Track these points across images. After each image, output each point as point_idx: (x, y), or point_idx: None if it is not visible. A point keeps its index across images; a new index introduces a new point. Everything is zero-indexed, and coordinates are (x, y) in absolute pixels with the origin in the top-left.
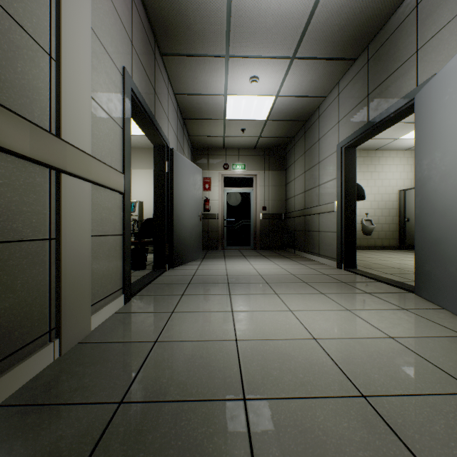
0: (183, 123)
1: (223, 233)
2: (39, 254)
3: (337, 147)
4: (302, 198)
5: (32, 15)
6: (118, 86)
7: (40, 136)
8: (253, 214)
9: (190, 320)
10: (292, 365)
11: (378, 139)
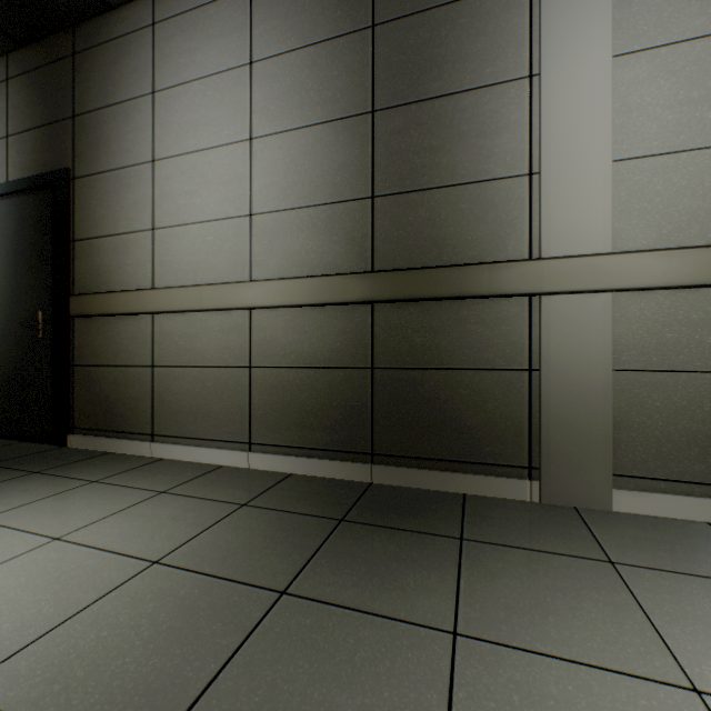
0: None
1: None
2: (514, 384)
3: None
4: None
5: (504, 157)
6: None
7: (501, 271)
8: None
9: None
10: None
11: None
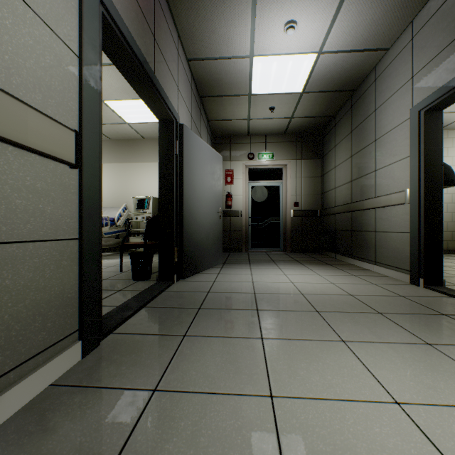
0: (200, 102)
1: (247, 232)
2: None
3: (410, 112)
4: (347, 190)
5: None
6: None
7: None
8: (282, 211)
9: (181, 427)
10: None
11: (447, 113)
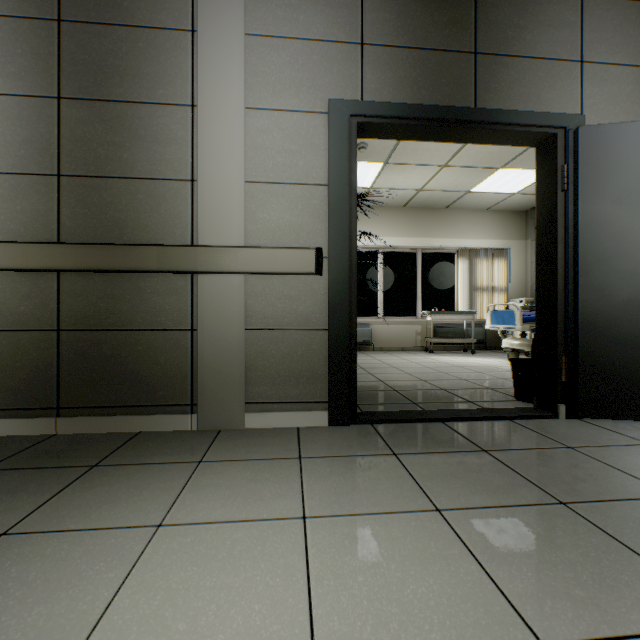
0: None
1: None
2: (181, 341)
3: None
4: None
5: (174, 163)
6: (317, 134)
7: (168, 252)
8: None
9: (263, 474)
10: (5, 598)
11: None
